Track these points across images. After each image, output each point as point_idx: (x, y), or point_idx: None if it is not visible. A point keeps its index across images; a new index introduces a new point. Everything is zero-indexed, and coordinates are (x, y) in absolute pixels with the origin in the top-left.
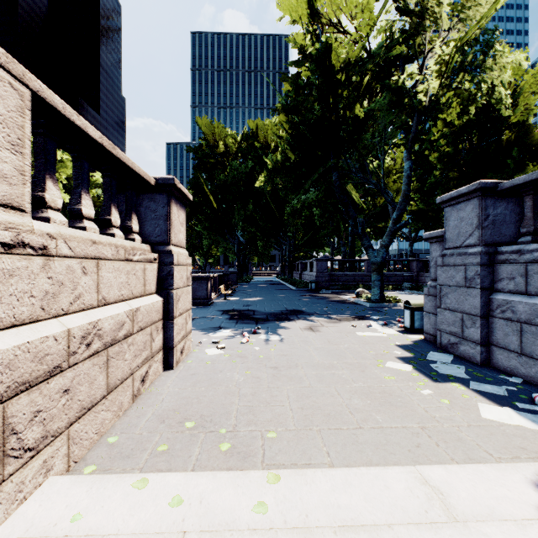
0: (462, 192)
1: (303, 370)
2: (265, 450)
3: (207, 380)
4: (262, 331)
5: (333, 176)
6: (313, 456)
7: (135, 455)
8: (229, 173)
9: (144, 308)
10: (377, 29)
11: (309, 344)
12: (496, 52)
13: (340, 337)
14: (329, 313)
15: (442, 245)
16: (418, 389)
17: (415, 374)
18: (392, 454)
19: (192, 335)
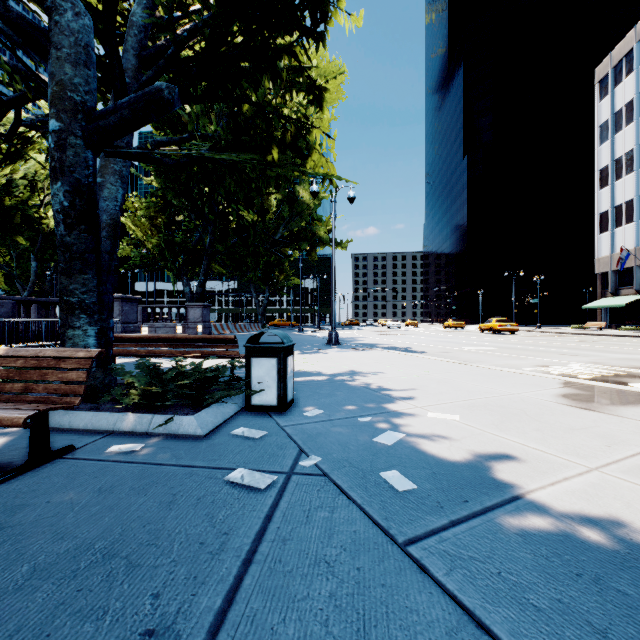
0: None
1: None
2: None
3: None
4: None
5: None
6: None
7: None
8: None
9: None
10: None
11: None
12: None
13: None
14: None
15: None
16: None
17: None
18: None
19: None
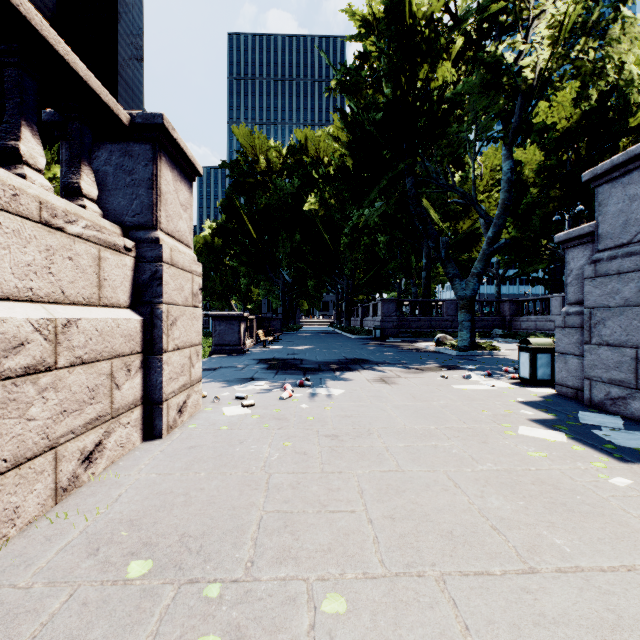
0: (637, 152)
1: (381, 440)
2: None
3: (213, 458)
4: (313, 383)
5: (407, 182)
6: None
7: None
8: (272, 195)
9: (90, 323)
10: None
11: (385, 400)
12: (625, 16)
13: (429, 391)
14: (404, 362)
15: (589, 247)
16: (602, 476)
17: (578, 447)
18: None
19: (209, 389)
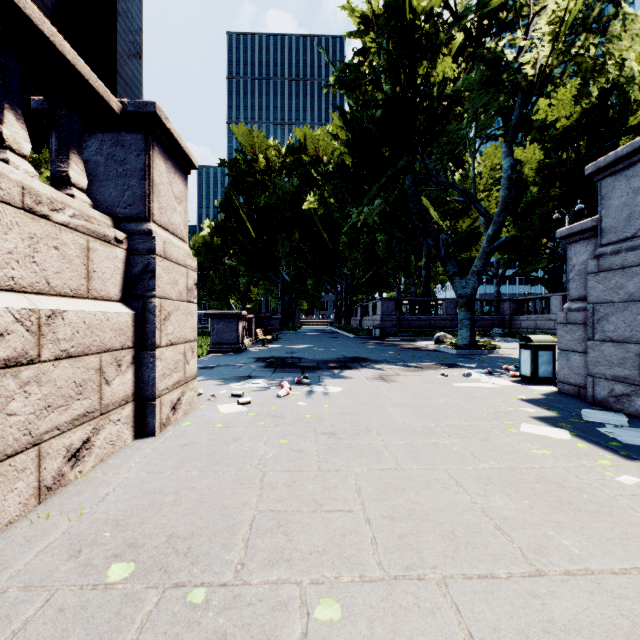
0: None
1: (379, 437)
2: None
3: (206, 455)
4: (311, 381)
5: (406, 180)
6: None
7: None
8: (271, 194)
9: (77, 316)
10: None
11: (384, 398)
12: (625, 13)
13: (429, 389)
14: (403, 360)
15: (592, 242)
16: (608, 474)
17: (583, 445)
18: None
19: (205, 386)
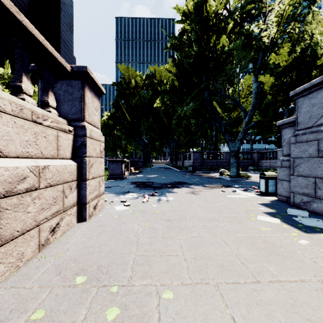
0: (315, 83)
1: (191, 222)
2: (160, 314)
3: (111, 230)
4: (158, 194)
5: (205, 93)
6: (217, 322)
7: (10, 320)
8: (138, 99)
9: (54, 167)
10: (233, 0)
11: (193, 202)
12: (314, 11)
13: (215, 198)
14: (203, 183)
15: (293, 128)
16: (295, 239)
17: (285, 226)
18: (309, 320)
19: (108, 197)
